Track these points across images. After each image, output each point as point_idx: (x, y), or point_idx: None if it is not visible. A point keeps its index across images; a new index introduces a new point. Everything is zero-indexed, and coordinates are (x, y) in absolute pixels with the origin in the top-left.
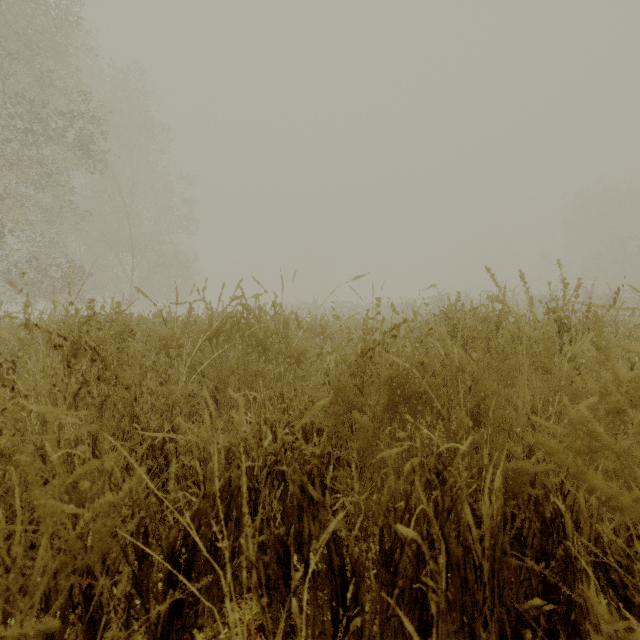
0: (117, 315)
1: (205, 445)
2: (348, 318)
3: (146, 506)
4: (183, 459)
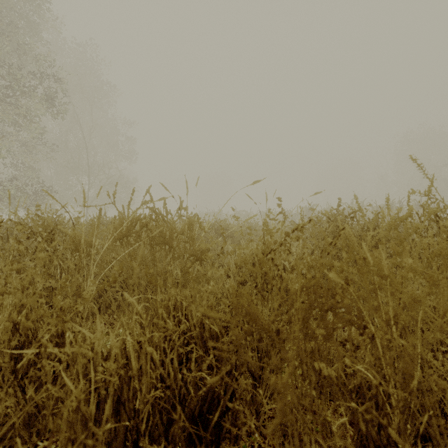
0: (54, 218)
1: (94, 355)
2: (246, 220)
3: (5, 445)
4: (49, 388)
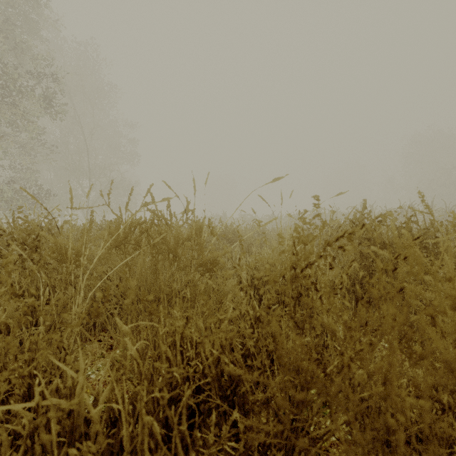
0: (45, 222)
1: (75, 405)
2: (265, 224)
3: None
4: None
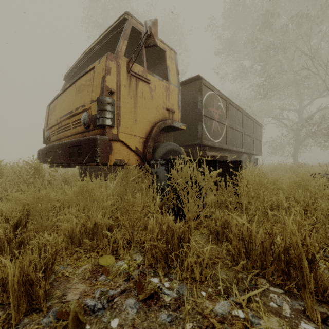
0: None
1: None
2: None
3: None
4: None
